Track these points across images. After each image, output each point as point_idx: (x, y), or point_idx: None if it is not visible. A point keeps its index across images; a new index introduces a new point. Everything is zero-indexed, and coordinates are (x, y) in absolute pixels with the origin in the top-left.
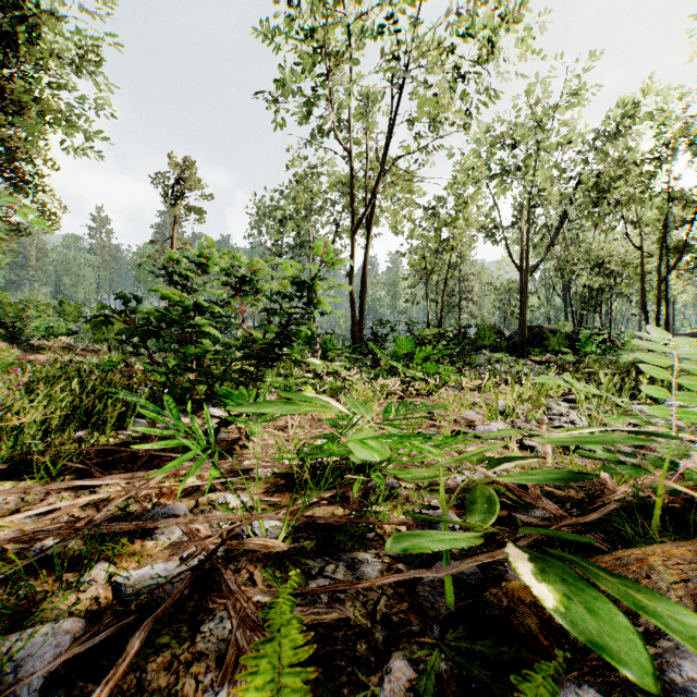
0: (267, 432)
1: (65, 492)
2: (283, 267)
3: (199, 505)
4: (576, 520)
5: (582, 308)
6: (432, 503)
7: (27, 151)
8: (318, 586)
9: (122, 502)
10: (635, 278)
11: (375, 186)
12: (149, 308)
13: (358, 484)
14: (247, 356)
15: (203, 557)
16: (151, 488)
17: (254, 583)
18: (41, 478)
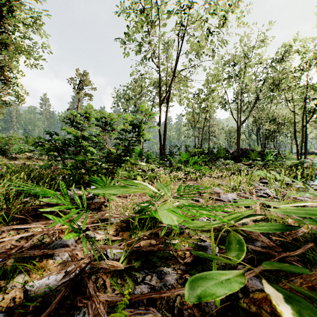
0: None
1: (12, 231)
2: (126, 117)
3: (80, 238)
4: (289, 253)
5: (265, 140)
6: (202, 237)
7: (10, 67)
8: (140, 294)
9: (40, 236)
10: (291, 125)
11: (170, 83)
12: (59, 137)
13: (164, 231)
14: (108, 161)
15: (77, 271)
16: (55, 229)
17: (105, 287)
18: (2, 223)
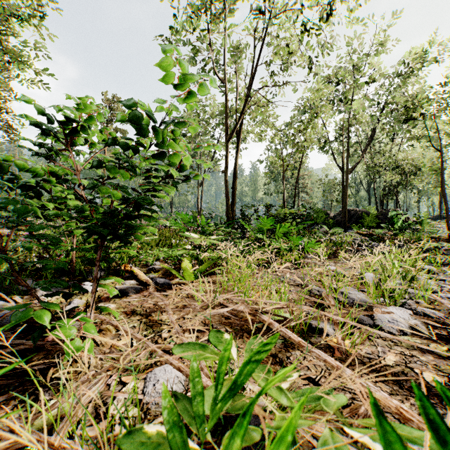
0: (128, 320)
1: None
2: None
3: None
4: None
5: (384, 197)
6: None
7: None
8: None
9: None
10: (431, 173)
11: (243, 107)
12: None
13: None
14: (87, 231)
15: None
16: None
17: None
18: None
